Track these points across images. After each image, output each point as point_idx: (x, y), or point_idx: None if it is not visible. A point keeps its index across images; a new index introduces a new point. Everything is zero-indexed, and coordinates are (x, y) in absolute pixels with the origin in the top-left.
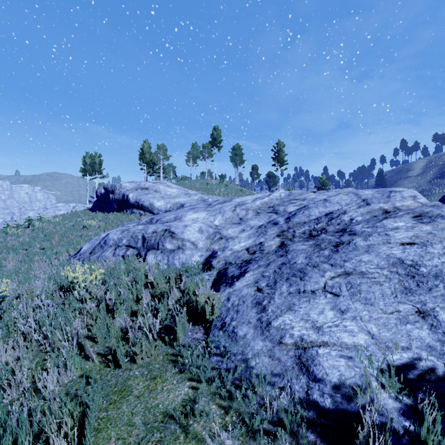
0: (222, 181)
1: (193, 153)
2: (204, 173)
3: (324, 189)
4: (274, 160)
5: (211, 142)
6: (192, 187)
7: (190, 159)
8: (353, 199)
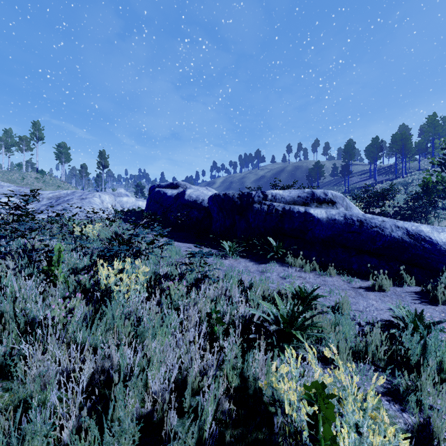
0: (43, 176)
1: (6, 140)
2: (21, 165)
3: (140, 191)
4: (98, 165)
5: (31, 134)
6: (4, 179)
7: (2, 146)
8: (81, 195)
